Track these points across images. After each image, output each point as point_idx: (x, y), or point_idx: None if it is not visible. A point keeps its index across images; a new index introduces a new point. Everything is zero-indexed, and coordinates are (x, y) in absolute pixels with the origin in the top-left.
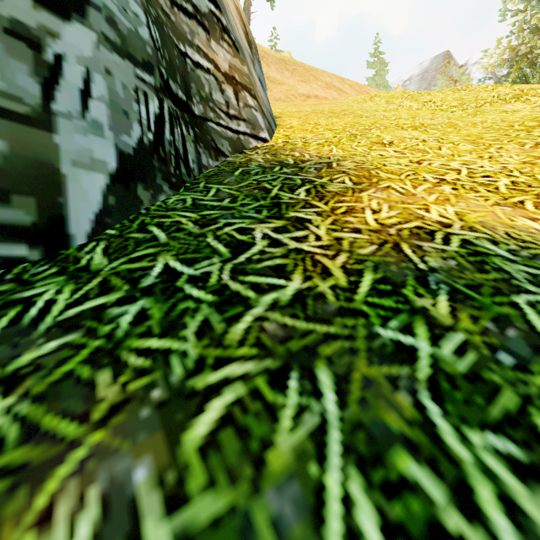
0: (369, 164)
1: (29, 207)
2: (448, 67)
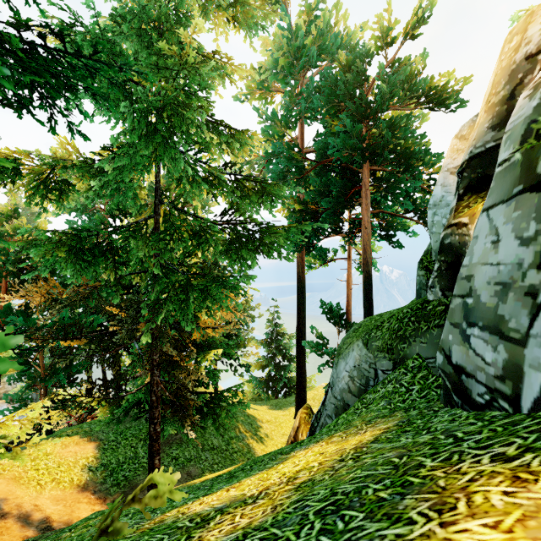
0: None
1: (510, 386)
2: None
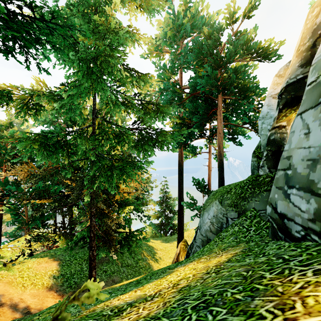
0: None
1: (319, 226)
2: None
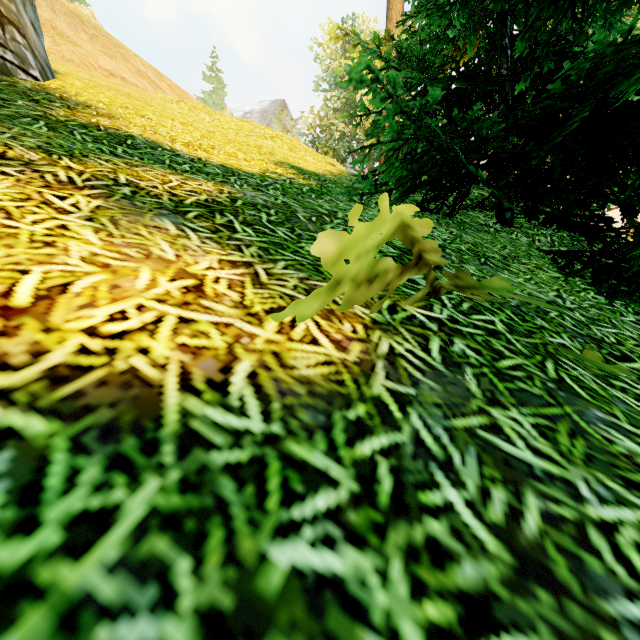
0: (119, 116)
1: None
2: (282, 115)
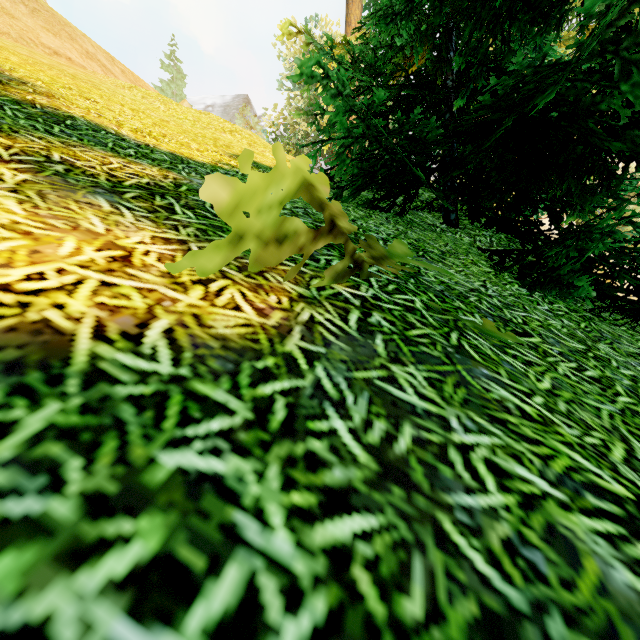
0: (60, 96)
1: None
2: (245, 111)
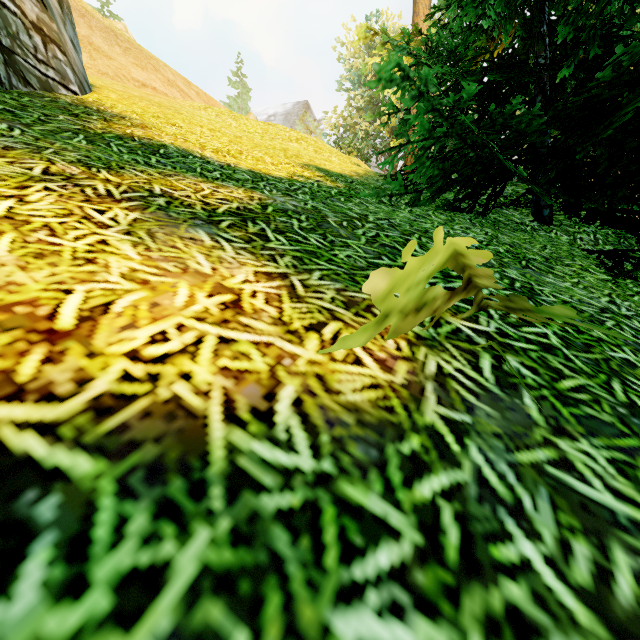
0: (151, 125)
1: None
2: (305, 117)
